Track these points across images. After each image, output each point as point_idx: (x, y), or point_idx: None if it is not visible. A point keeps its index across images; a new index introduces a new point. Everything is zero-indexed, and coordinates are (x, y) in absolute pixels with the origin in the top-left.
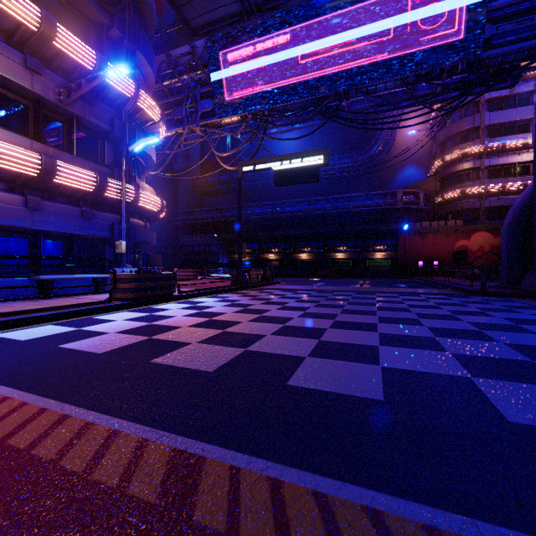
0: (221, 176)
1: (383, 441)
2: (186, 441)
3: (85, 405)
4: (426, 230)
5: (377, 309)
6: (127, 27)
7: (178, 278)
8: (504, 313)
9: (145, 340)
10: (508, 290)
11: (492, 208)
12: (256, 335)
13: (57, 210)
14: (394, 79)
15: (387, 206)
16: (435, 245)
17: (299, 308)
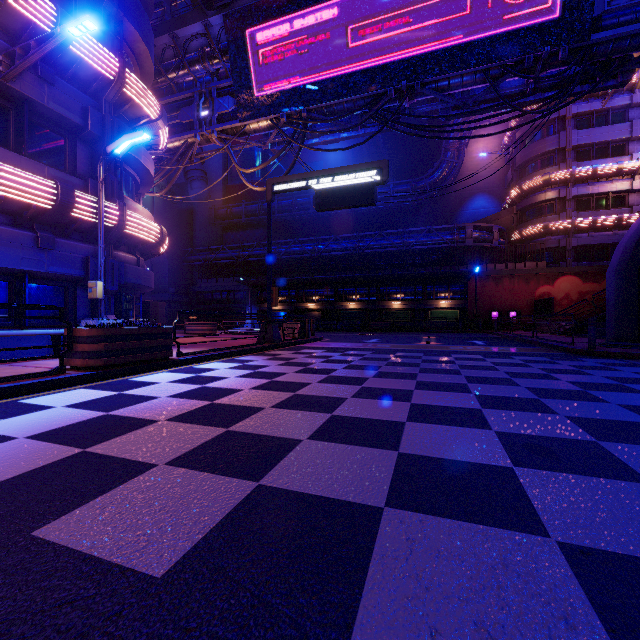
0: (249, 205)
1: None
2: None
3: None
4: (501, 274)
5: (466, 380)
6: None
7: (191, 333)
8: None
9: (68, 458)
10: (624, 349)
11: (580, 247)
12: (283, 440)
13: None
14: (473, 70)
15: (454, 244)
16: (512, 292)
17: (352, 380)
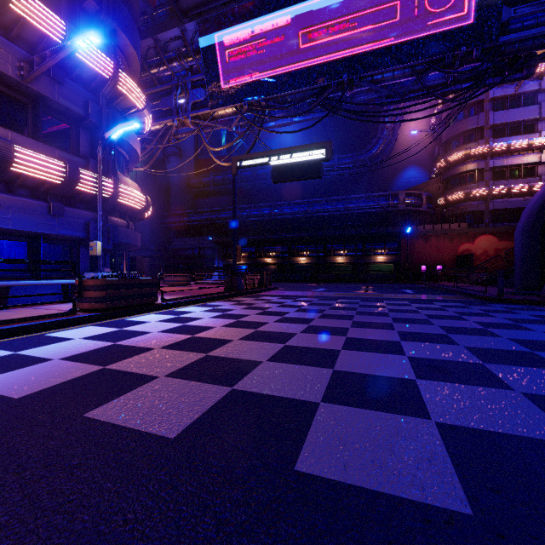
0: (216, 176)
1: None
2: None
3: None
4: (429, 233)
5: (392, 321)
6: None
7: (169, 283)
8: (542, 326)
9: (94, 372)
10: (527, 296)
11: (496, 210)
12: (249, 362)
13: (17, 205)
14: (402, 66)
15: (389, 208)
16: (438, 249)
17: (301, 320)
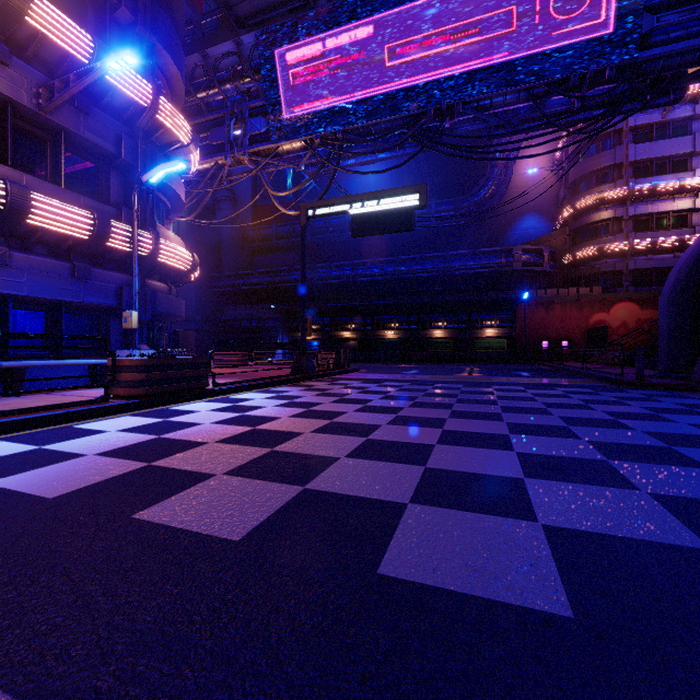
0: (280, 227)
1: None
2: None
3: None
4: (552, 300)
5: (501, 410)
6: (142, 7)
7: (220, 364)
8: (687, 416)
9: (139, 469)
10: (674, 380)
11: (638, 270)
12: (323, 458)
13: (34, 266)
14: (516, 89)
15: (501, 268)
16: (563, 320)
17: (388, 409)
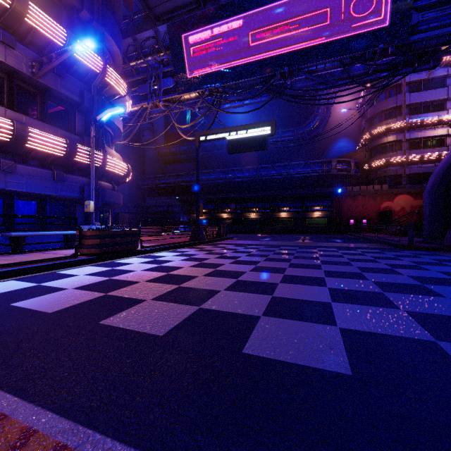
0: (182, 147)
1: (367, 445)
2: (116, 449)
3: (7, 387)
4: (357, 193)
5: (321, 263)
6: (96, 10)
7: (144, 234)
8: (437, 267)
9: (100, 297)
10: (432, 244)
11: (412, 174)
12: (210, 291)
13: (30, 173)
14: (332, 60)
15: (323, 173)
16: (364, 206)
17: (250, 262)
